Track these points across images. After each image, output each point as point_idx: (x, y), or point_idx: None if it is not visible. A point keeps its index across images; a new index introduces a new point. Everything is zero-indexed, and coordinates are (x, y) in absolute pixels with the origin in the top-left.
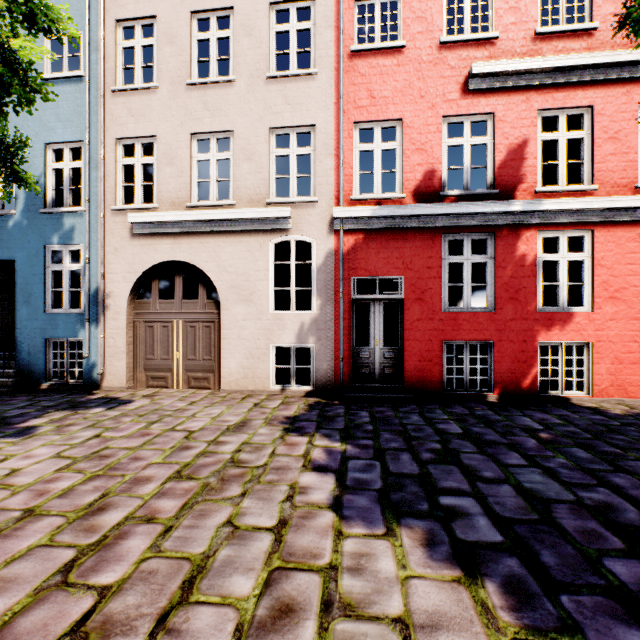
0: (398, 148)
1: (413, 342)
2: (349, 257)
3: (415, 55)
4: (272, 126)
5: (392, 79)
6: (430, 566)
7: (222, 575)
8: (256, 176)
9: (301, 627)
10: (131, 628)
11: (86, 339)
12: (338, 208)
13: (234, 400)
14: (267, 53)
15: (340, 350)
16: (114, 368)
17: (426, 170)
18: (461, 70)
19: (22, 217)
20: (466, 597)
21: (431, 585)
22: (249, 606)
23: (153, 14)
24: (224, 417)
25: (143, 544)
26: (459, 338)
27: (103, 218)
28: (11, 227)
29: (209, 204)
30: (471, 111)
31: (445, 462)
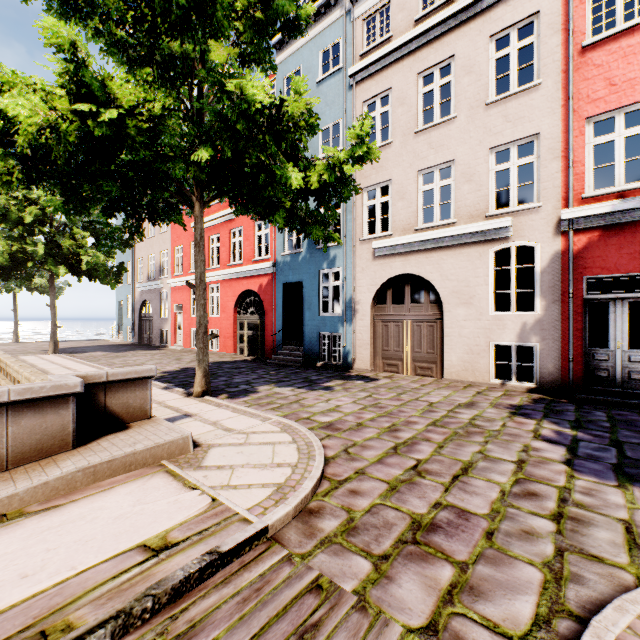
0: None
1: None
2: (580, 257)
3: None
4: (491, 146)
5: None
6: None
7: (484, 471)
8: (475, 194)
9: (544, 502)
10: (440, 475)
11: (344, 334)
12: (566, 210)
13: (457, 387)
14: (486, 83)
15: (568, 350)
16: (361, 355)
17: None
18: None
19: (306, 253)
20: None
21: None
22: (506, 486)
23: (388, 87)
24: (453, 397)
25: (429, 449)
26: None
27: (354, 247)
28: (300, 260)
29: (433, 225)
30: None
31: None
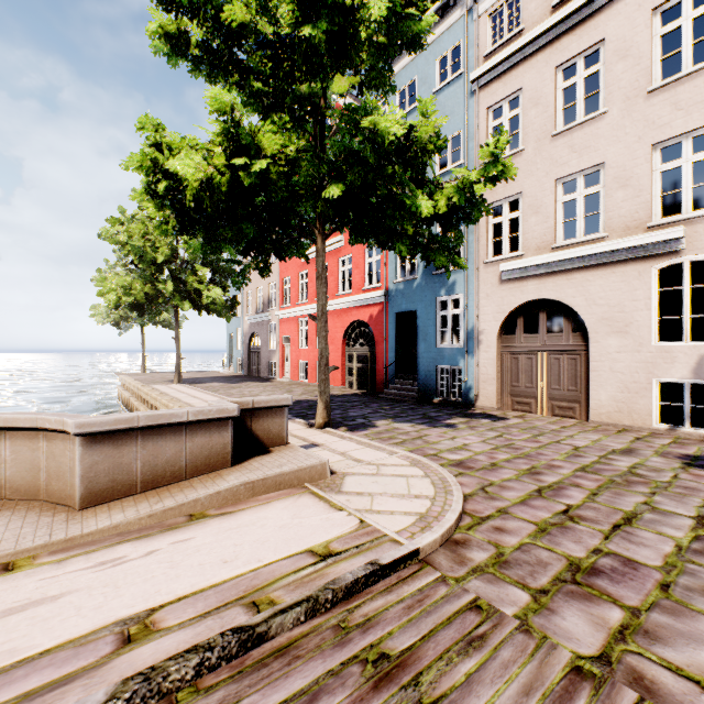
0: None
1: None
2: None
3: None
4: (655, 142)
5: None
6: None
7: (652, 524)
8: (633, 201)
9: None
10: (597, 523)
11: (465, 367)
12: None
13: (608, 431)
14: (648, 66)
15: None
16: (485, 391)
17: None
18: None
19: (421, 279)
20: None
21: None
22: (683, 541)
23: (519, 88)
24: (604, 442)
25: (580, 495)
26: None
27: (477, 271)
28: (414, 288)
29: (575, 242)
30: None
31: None
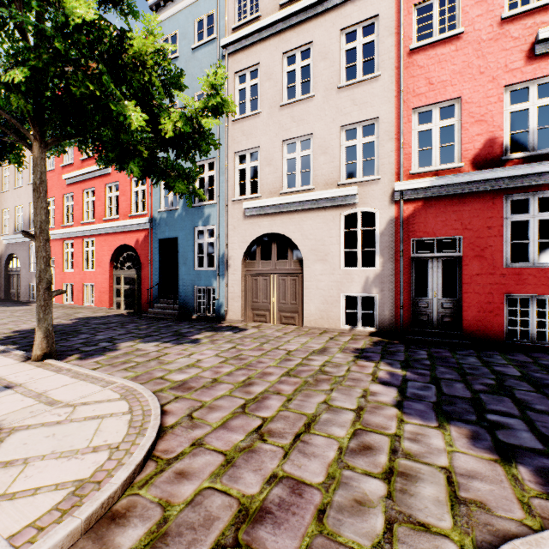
0: (456, 123)
1: (472, 294)
2: (408, 222)
3: (474, 37)
4: (342, 125)
5: (450, 64)
6: (472, 449)
7: (326, 425)
8: (330, 165)
9: (377, 456)
10: (283, 436)
11: (217, 287)
12: (398, 183)
13: (314, 334)
14: (338, 69)
15: (400, 300)
16: (233, 307)
17: (486, 138)
18: (526, 38)
19: (182, 210)
20: (499, 469)
21: (471, 458)
22: (344, 441)
23: (257, 62)
24: (309, 344)
25: (278, 403)
26: (523, 292)
27: (227, 207)
28: (176, 217)
29: (295, 190)
30: (538, 75)
31: (497, 393)
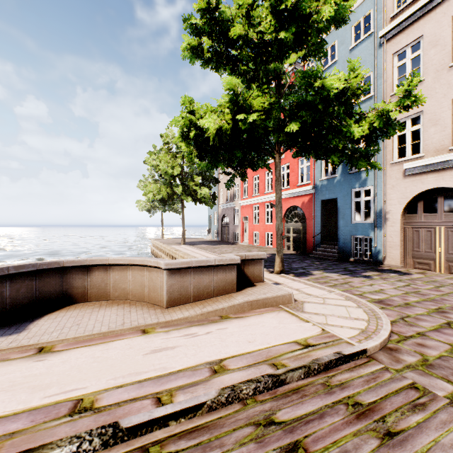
0: None
1: None
2: None
3: None
4: None
5: None
6: None
7: None
8: None
9: None
10: None
11: (374, 237)
12: None
13: None
14: None
15: None
16: (391, 254)
17: None
18: None
19: (340, 177)
20: None
21: None
22: None
23: (419, 35)
24: None
25: None
26: None
27: (385, 170)
28: (335, 183)
29: None
30: None
31: None
